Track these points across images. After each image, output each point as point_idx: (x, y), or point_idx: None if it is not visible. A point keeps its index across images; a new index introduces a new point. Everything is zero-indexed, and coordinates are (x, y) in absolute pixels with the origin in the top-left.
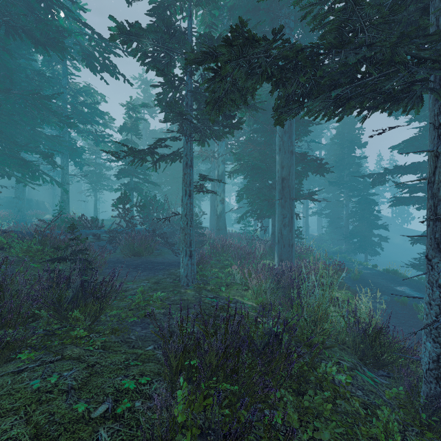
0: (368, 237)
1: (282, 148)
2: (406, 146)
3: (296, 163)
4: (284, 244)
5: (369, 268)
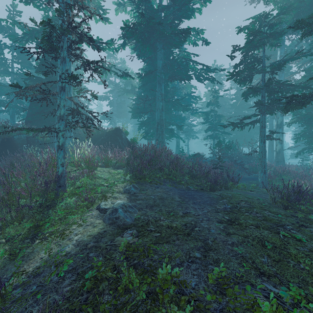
0: None
1: None
2: None
3: None
4: None
5: None
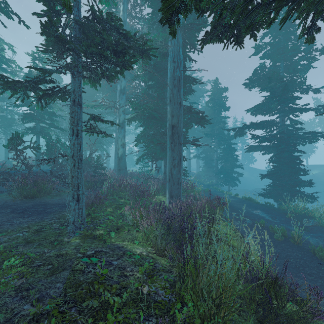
0: (230, 173)
1: (172, 99)
2: (257, 109)
3: (183, 114)
4: (174, 183)
5: (233, 196)
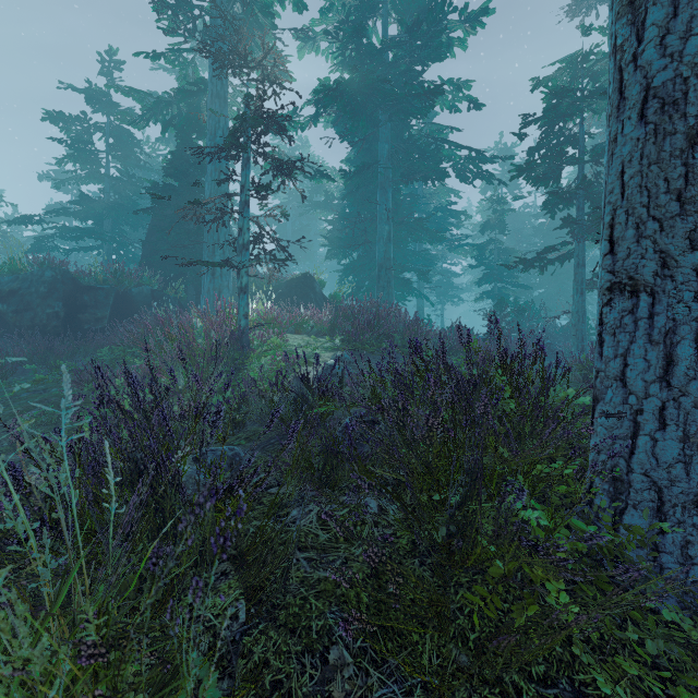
0: None
1: None
2: None
3: None
4: None
5: None
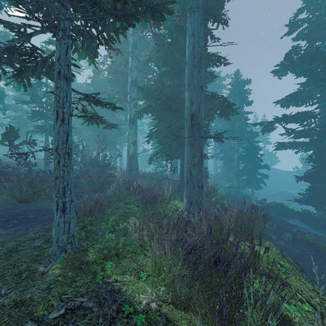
0: (254, 175)
1: (191, 83)
2: (290, 99)
3: (205, 102)
4: (194, 186)
5: (260, 201)
